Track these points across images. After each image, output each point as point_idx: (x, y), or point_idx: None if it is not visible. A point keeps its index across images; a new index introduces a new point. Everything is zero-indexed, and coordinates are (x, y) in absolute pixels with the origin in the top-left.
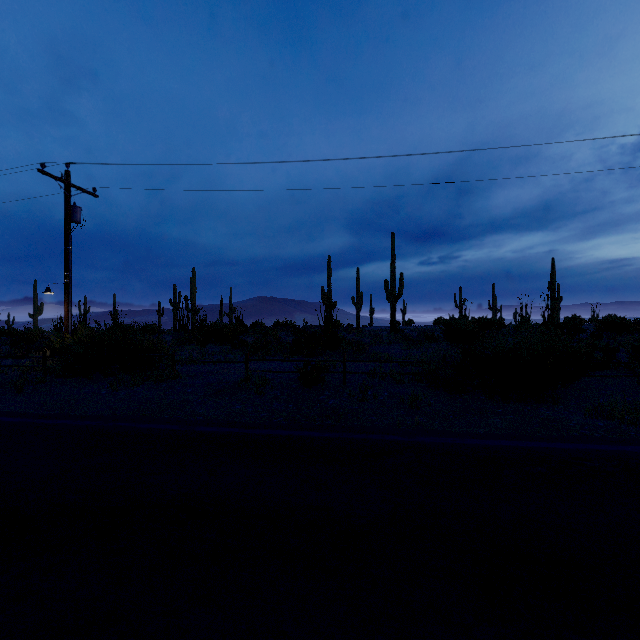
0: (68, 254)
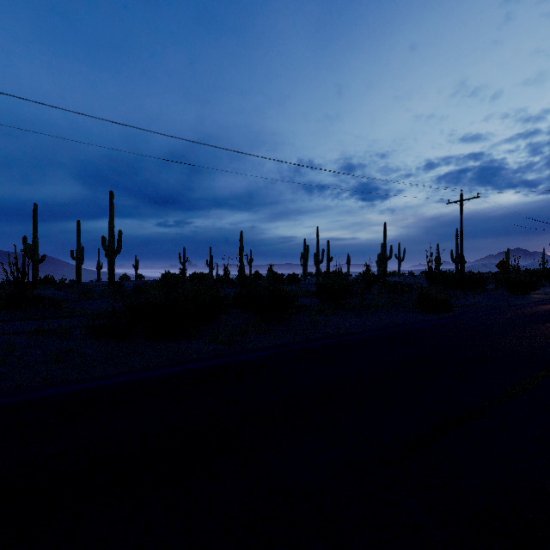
0: None
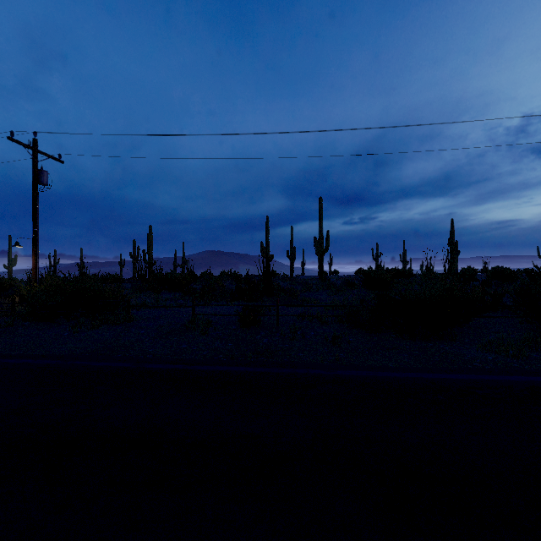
0: (36, 212)
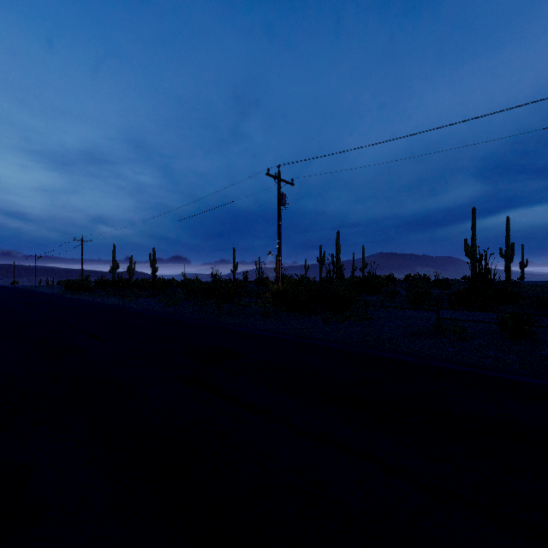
0: (279, 228)
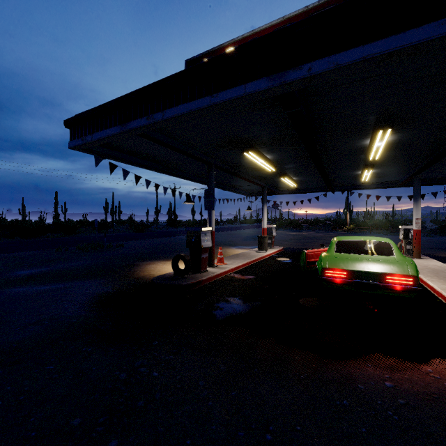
0: None
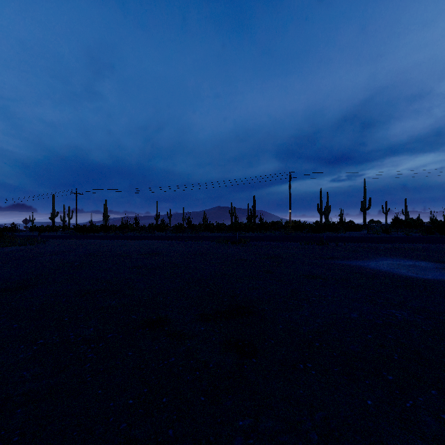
0: (290, 199)
